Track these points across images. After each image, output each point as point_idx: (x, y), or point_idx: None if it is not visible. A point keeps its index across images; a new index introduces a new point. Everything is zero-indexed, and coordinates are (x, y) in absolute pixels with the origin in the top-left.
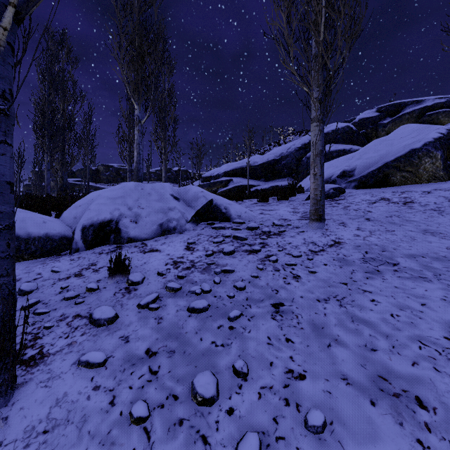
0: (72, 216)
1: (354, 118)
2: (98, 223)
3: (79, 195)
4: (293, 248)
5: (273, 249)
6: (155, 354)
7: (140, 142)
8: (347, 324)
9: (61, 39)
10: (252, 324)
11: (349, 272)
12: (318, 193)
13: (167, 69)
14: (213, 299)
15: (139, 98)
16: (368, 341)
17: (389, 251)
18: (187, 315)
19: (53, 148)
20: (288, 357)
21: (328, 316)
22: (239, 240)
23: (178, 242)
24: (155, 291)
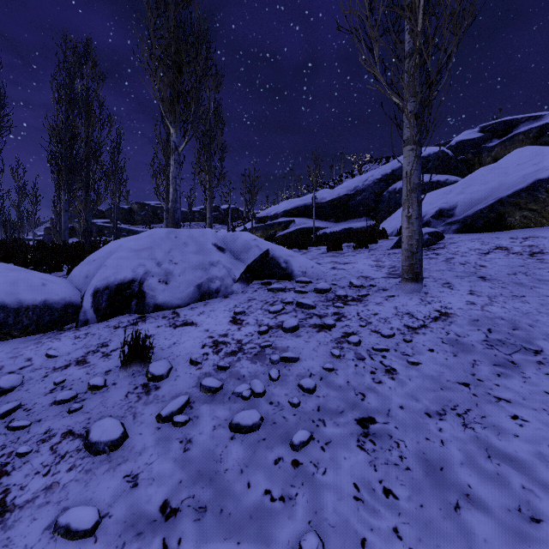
0: (82, 275)
1: (448, 141)
2: (116, 285)
3: (99, 244)
4: (381, 322)
5: (353, 324)
6: (175, 514)
7: (177, 175)
8: (481, 463)
9: (85, 51)
10: (328, 457)
11: (469, 364)
12: (413, 243)
13: (213, 84)
14: (268, 407)
15: (176, 120)
16: (522, 500)
17: (524, 329)
18: (228, 436)
19: (71, 183)
20: (391, 529)
21: (447, 446)
22: (304, 308)
23: (221, 310)
24: (185, 391)
